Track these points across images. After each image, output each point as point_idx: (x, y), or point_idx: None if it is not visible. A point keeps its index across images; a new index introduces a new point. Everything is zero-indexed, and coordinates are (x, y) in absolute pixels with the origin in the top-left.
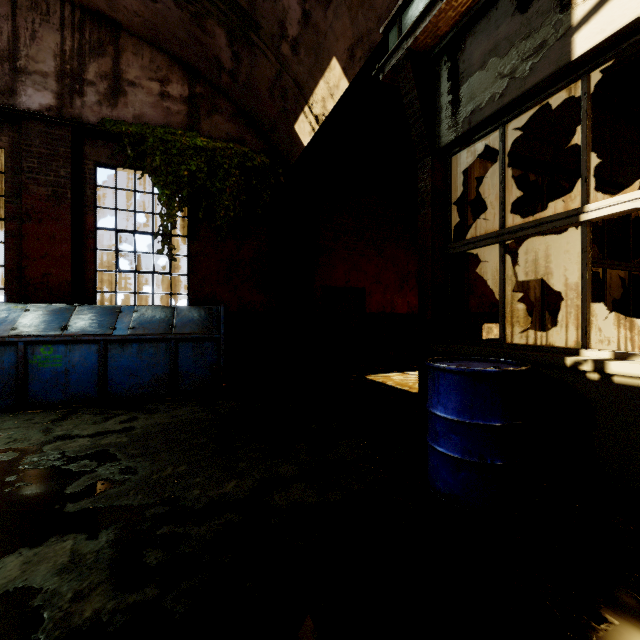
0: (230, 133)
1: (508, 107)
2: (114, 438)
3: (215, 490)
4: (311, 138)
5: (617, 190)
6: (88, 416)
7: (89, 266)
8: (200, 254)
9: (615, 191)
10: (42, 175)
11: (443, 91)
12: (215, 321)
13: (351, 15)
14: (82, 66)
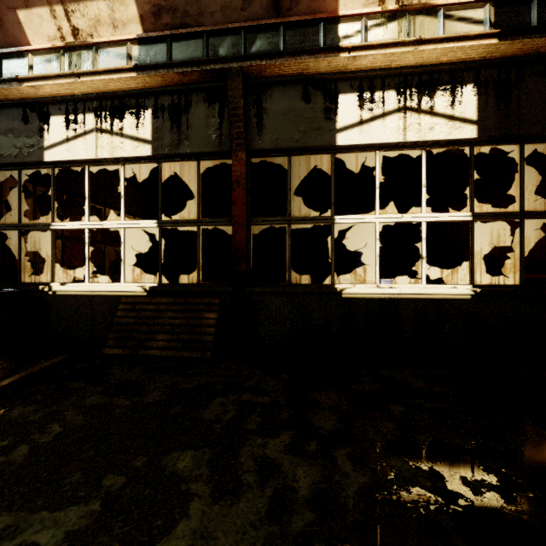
0: None
1: (20, 164)
2: None
3: None
4: None
5: (112, 207)
6: None
7: None
8: None
9: (111, 208)
10: None
11: None
12: None
13: None
14: None
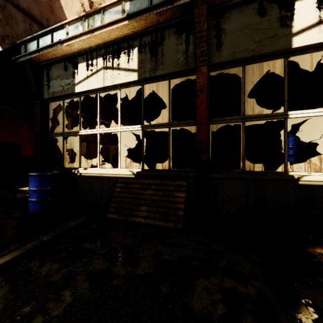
0: None
1: (63, 96)
2: None
3: None
4: None
5: (113, 122)
6: None
7: None
8: None
9: (113, 122)
10: None
11: (45, 79)
12: None
13: (2, 24)
14: None
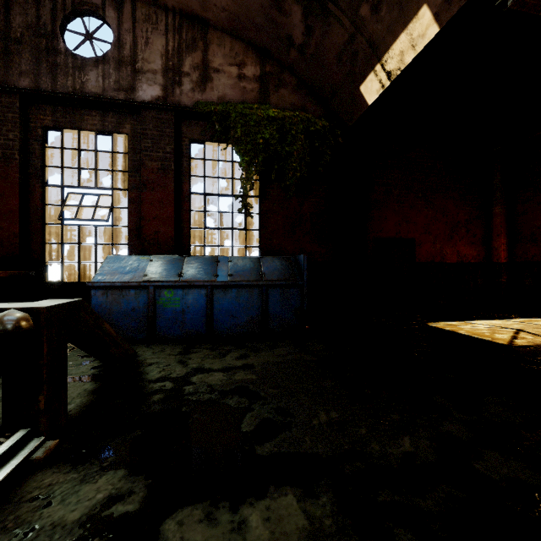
0: (293, 103)
1: None
2: (243, 374)
3: (394, 447)
4: (378, 96)
5: None
6: (206, 351)
7: (185, 225)
8: (269, 211)
9: None
10: (154, 152)
11: None
12: (295, 269)
13: None
14: (180, 61)
